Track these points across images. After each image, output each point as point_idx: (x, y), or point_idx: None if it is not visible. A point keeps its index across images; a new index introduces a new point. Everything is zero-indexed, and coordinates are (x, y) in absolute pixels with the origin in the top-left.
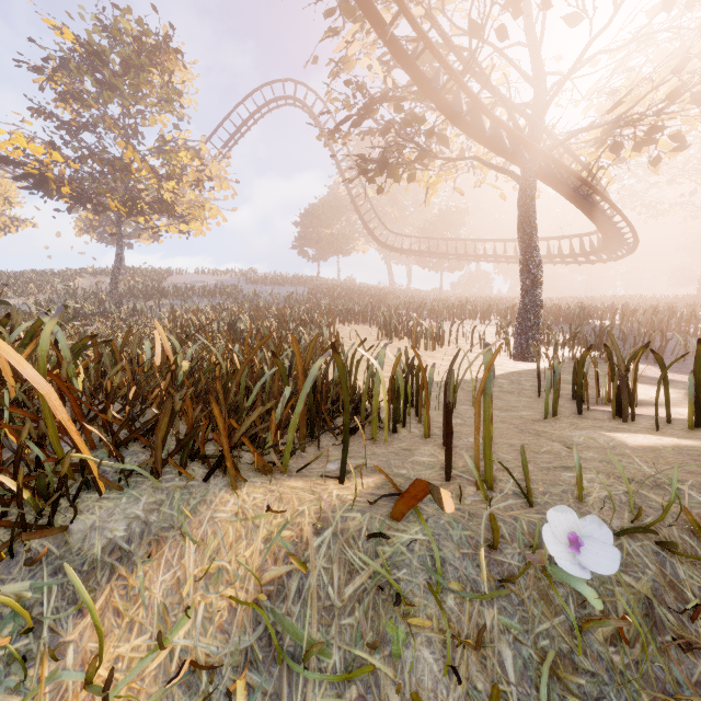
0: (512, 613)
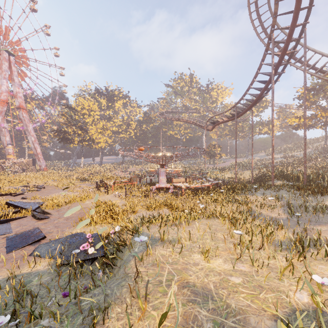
0: None
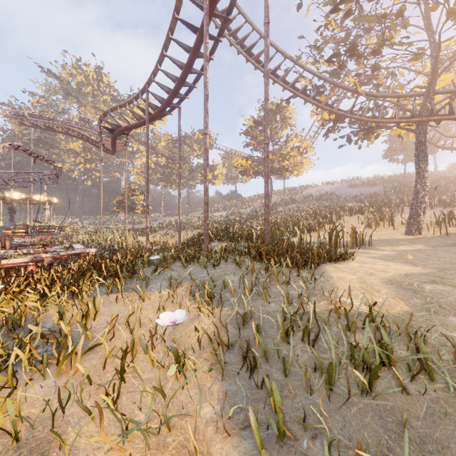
0: None
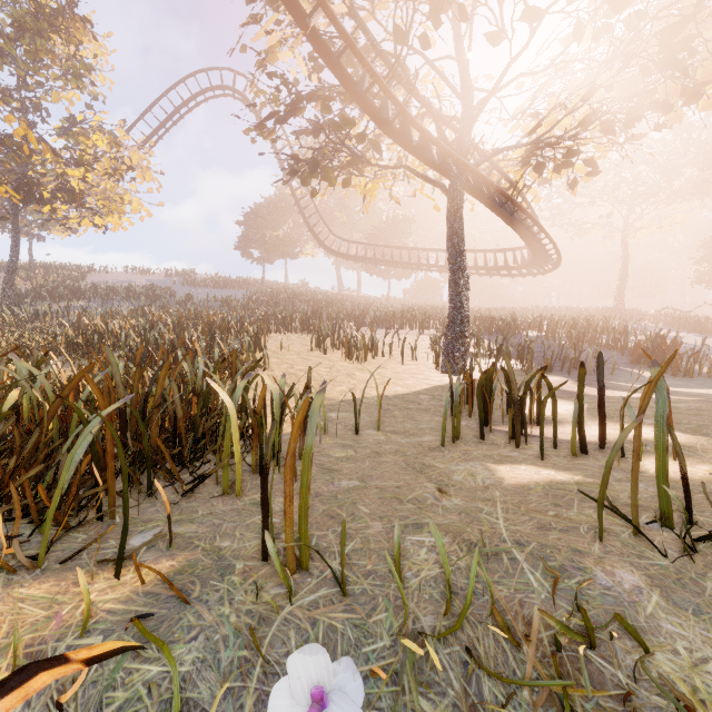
0: None
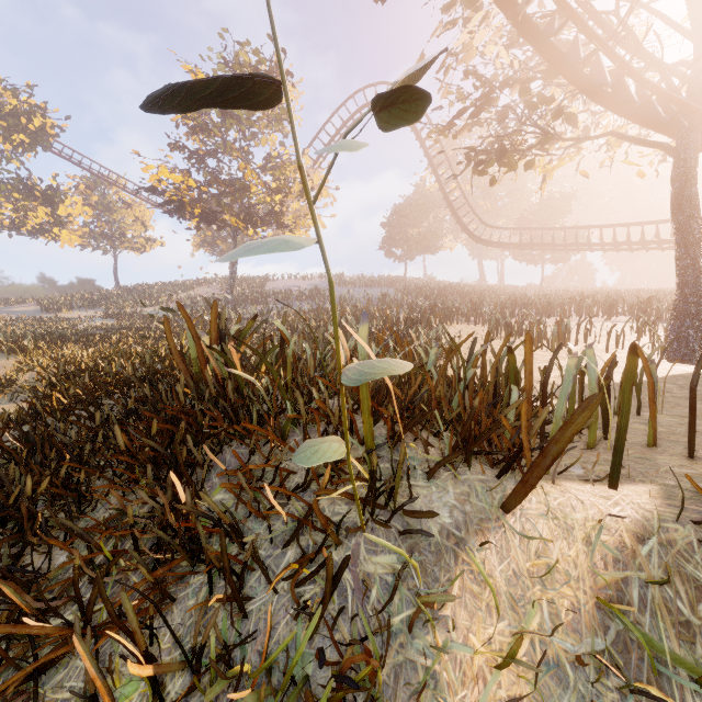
0: None
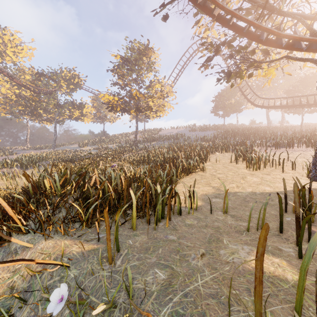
0: (71, 315)
